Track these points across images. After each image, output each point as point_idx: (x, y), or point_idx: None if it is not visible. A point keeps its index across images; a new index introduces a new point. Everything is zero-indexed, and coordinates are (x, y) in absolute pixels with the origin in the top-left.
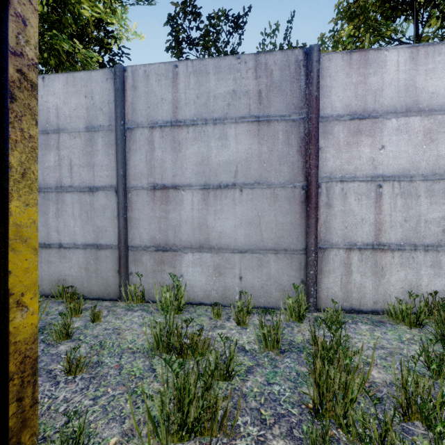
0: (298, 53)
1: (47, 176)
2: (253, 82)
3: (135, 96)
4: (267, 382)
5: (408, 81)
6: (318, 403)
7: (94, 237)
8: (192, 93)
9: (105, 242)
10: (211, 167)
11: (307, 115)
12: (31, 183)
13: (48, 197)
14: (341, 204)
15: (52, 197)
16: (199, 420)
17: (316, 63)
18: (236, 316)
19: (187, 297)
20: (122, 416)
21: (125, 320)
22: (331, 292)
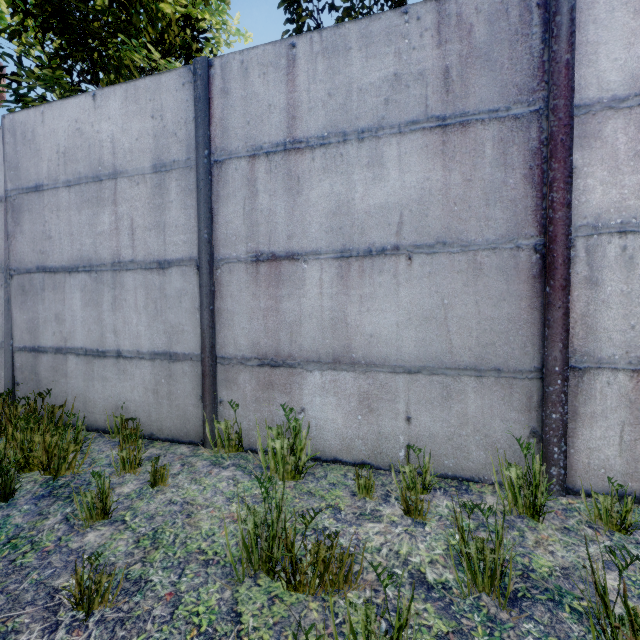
0: None
1: (100, 247)
2: (433, 53)
3: (227, 106)
4: None
5: None
6: None
7: (165, 341)
8: (321, 89)
9: (181, 349)
10: (353, 219)
11: (546, 103)
12: None
13: (101, 279)
14: (620, 280)
15: (107, 279)
16: None
17: None
18: (403, 498)
19: (312, 448)
20: None
21: (205, 486)
22: (597, 457)
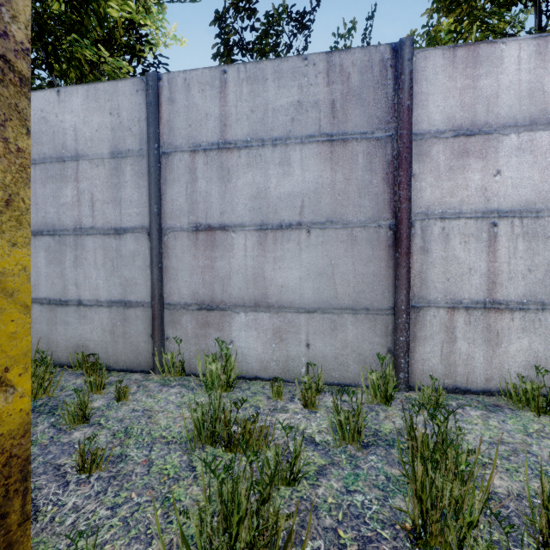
0: (384, 50)
1: (63, 216)
2: (324, 90)
3: (173, 111)
4: (346, 489)
5: (533, 84)
6: (420, 525)
7: (121, 292)
8: (246, 106)
9: (135, 298)
10: (269, 202)
11: (396, 131)
12: (20, 215)
13: (64, 242)
14: (441, 249)
15: (69, 242)
16: (252, 545)
17: (408, 62)
18: (303, 396)
19: (238, 370)
20: (148, 535)
21: (159, 399)
22: (428, 365)
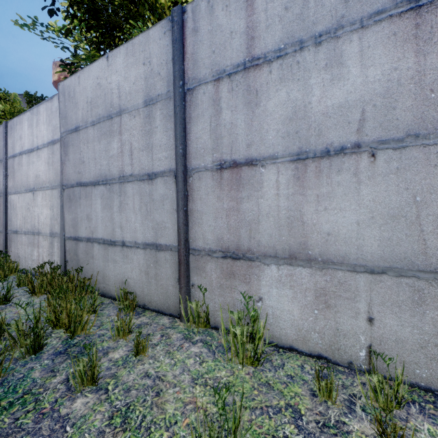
0: None
1: (112, 166)
2: None
3: (197, 42)
4: None
5: None
6: None
7: (153, 235)
8: (278, 5)
9: (164, 241)
10: (309, 122)
11: None
12: None
13: (112, 189)
14: None
15: (116, 189)
16: None
17: None
18: (376, 418)
19: (269, 334)
20: None
21: (176, 361)
22: None
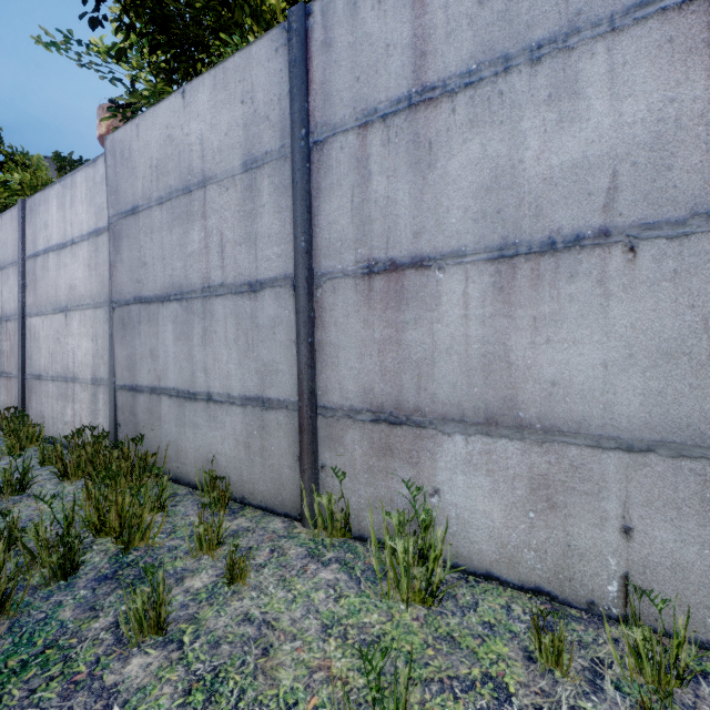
0: None
1: (190, 271)
2: None
3: (329, 63)
4: None
5: None
6: None
7: (257, 383)
8: None
9: (275, 394)
10: (521, 194)
11: None
12: None
13: (192, 309)
14: None
15: (197, 308)
16: None
17: None
18: (643, 705)
19: (450, 550)
20: None
21: (295, 595)
22: None
